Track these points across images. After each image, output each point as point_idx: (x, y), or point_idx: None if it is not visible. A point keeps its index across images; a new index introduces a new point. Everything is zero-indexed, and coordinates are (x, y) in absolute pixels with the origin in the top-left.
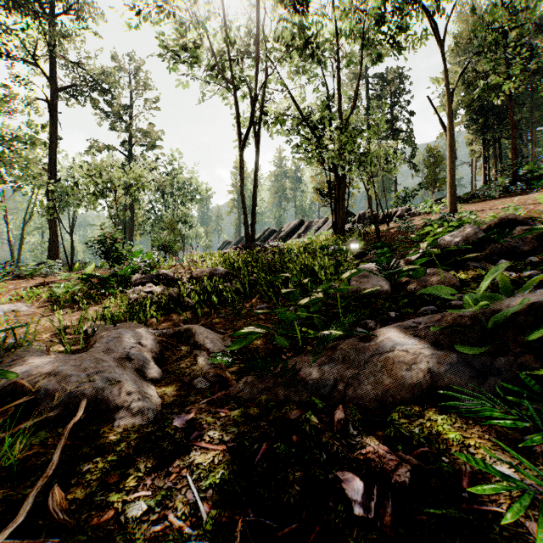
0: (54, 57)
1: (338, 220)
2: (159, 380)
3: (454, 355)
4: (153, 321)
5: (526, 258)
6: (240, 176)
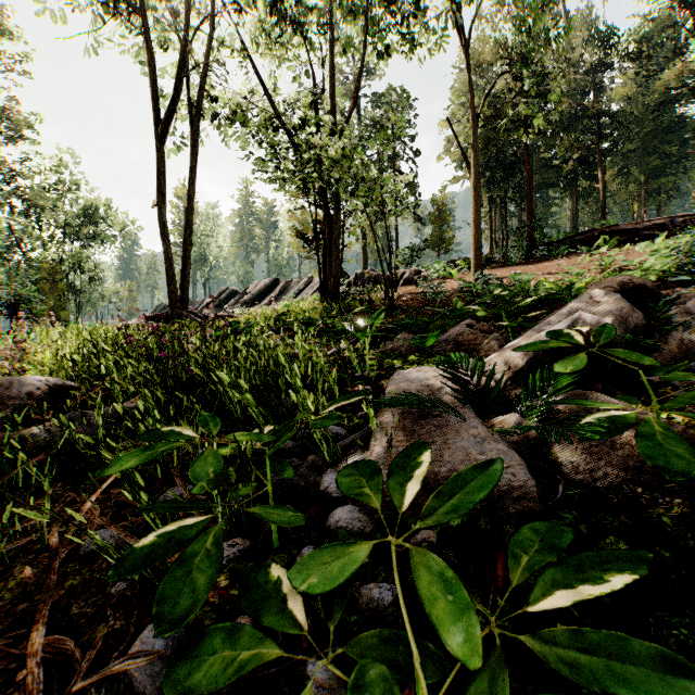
0: None
1: (330, 278)
2: None
3: None
4: None
5: None
6: (158, 188)
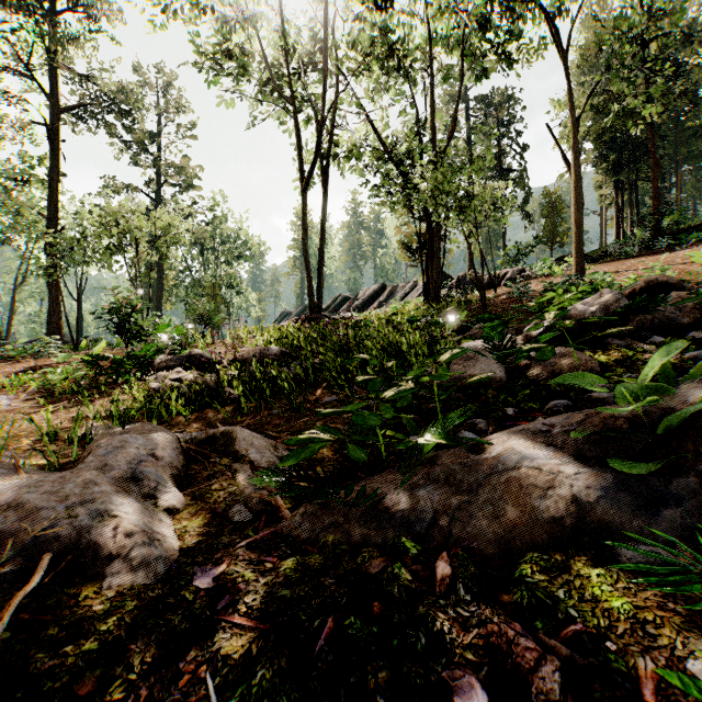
0: (56, 66)
1: (432, 284)
2: (179, 510)
3: (608, 475)
4: (180, 420)
5: (686, 333)
6: (302, 226)
